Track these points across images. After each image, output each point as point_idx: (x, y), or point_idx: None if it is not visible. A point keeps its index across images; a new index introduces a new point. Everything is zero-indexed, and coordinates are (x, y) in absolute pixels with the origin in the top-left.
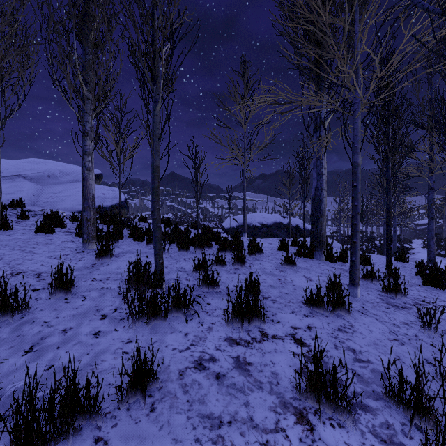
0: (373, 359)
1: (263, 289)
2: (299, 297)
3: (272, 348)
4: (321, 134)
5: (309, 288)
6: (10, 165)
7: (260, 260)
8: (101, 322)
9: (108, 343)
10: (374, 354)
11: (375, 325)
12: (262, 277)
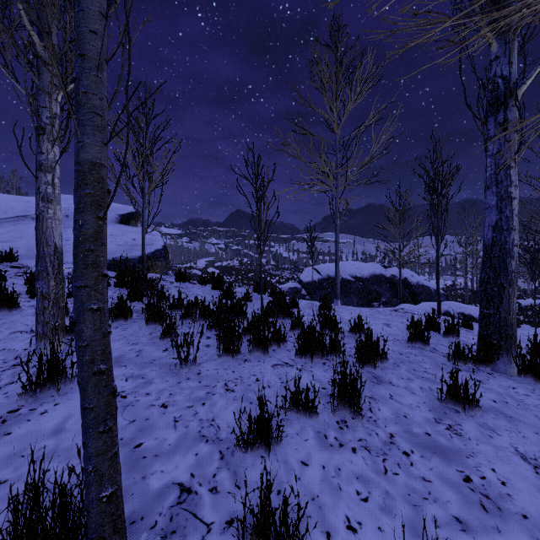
0: None
1: None
2: None
3: None
4: (508, 116)
5: None
6: (18, 203)
7: (386, 381)
8: None
9: None
10: None
11: None
12: (415, 464)
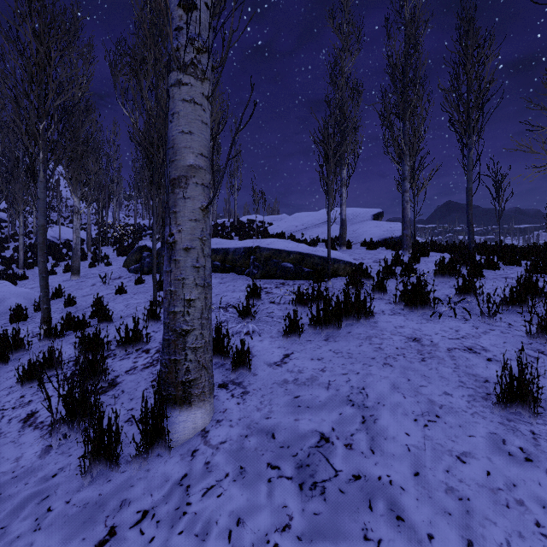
0: None
1: None
2: None
3: None
4: None
5: None
6: (321, 215)
7: None
8: None
9: None
10: None
11: None
12: None
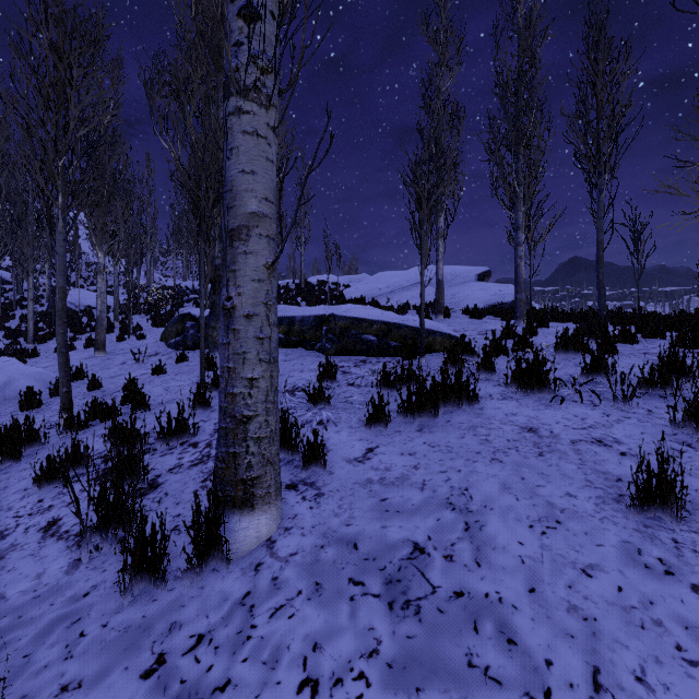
0: None
1: None
2: None
3: None
4: None
5: None
6: (411, 274)
7: None
8: None
9: None
10: None
11: None
12: None
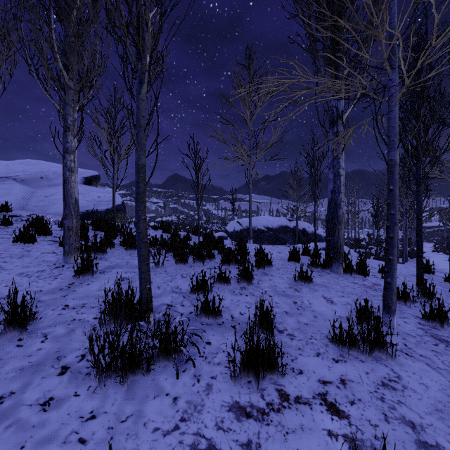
0: (444, 442)
1: (276, 318)
2: (322, 330)
3: (297, 423)
4: (338, 129)
5: (333, 315)
6: (0, 166)
7: (269, 274)
8: (58, 380)
9: (59, 421)
10: (442, 431)
11: (429, 374)
12: (274, 299)
